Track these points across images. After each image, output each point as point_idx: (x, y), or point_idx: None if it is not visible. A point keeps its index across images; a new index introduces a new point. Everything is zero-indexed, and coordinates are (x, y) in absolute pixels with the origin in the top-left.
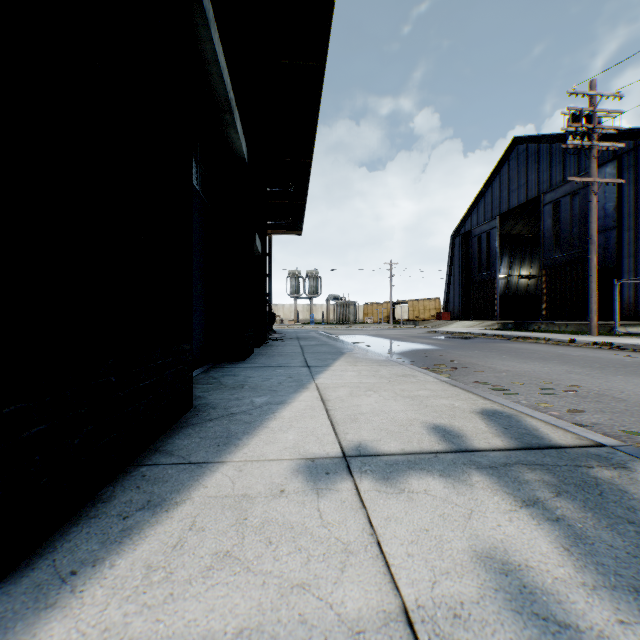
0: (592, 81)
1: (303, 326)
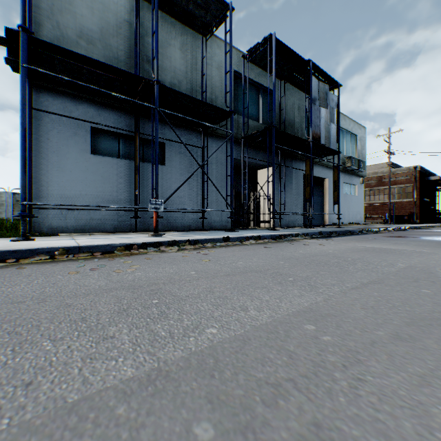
0: None
1: None
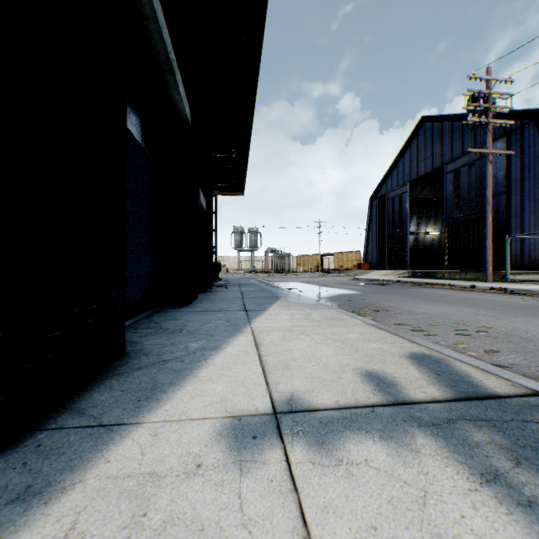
0: (488, 68)
1: (245, 274)
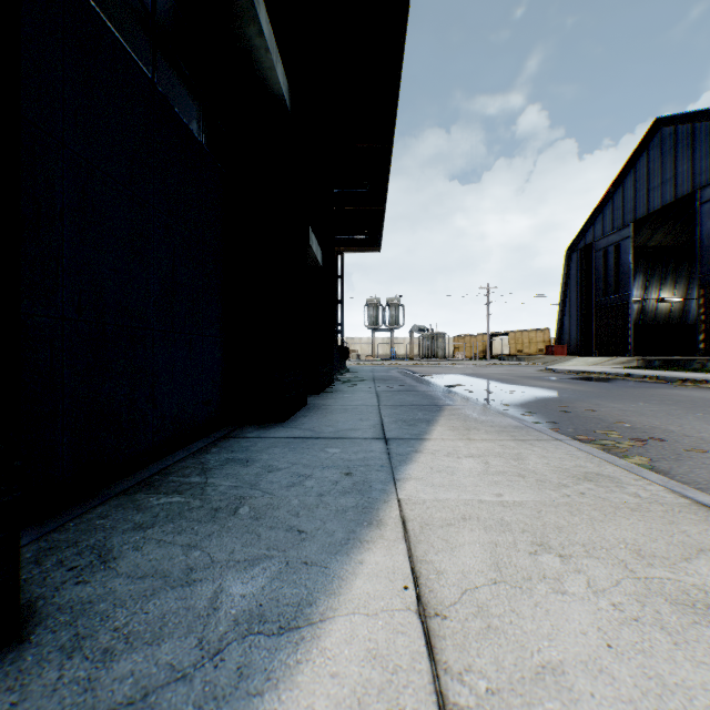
0: None
1: (382, 362)
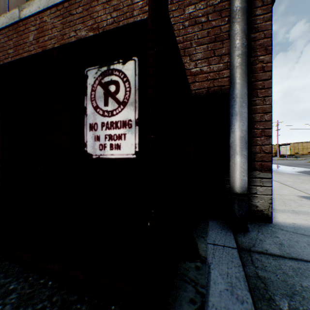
0: None
1: None
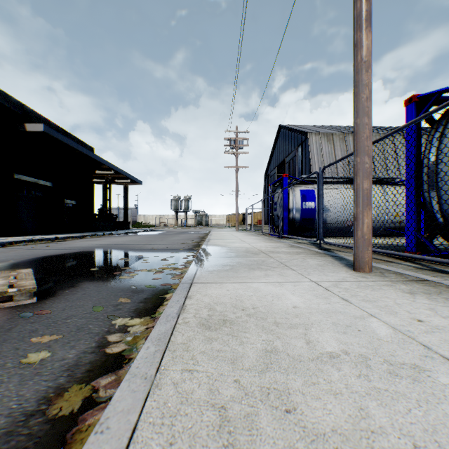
0: (236, 126)
1: (169, 228)
